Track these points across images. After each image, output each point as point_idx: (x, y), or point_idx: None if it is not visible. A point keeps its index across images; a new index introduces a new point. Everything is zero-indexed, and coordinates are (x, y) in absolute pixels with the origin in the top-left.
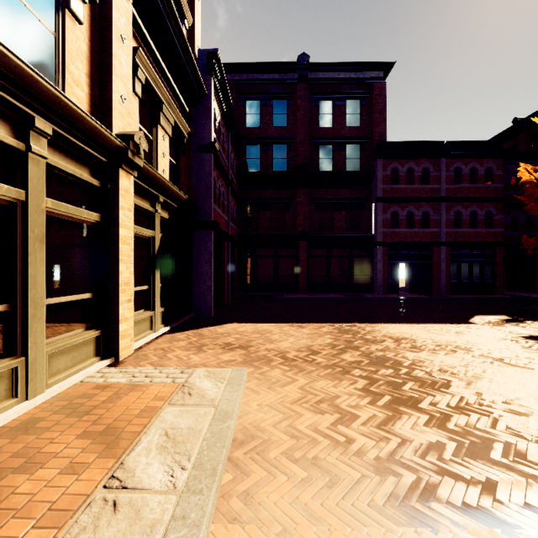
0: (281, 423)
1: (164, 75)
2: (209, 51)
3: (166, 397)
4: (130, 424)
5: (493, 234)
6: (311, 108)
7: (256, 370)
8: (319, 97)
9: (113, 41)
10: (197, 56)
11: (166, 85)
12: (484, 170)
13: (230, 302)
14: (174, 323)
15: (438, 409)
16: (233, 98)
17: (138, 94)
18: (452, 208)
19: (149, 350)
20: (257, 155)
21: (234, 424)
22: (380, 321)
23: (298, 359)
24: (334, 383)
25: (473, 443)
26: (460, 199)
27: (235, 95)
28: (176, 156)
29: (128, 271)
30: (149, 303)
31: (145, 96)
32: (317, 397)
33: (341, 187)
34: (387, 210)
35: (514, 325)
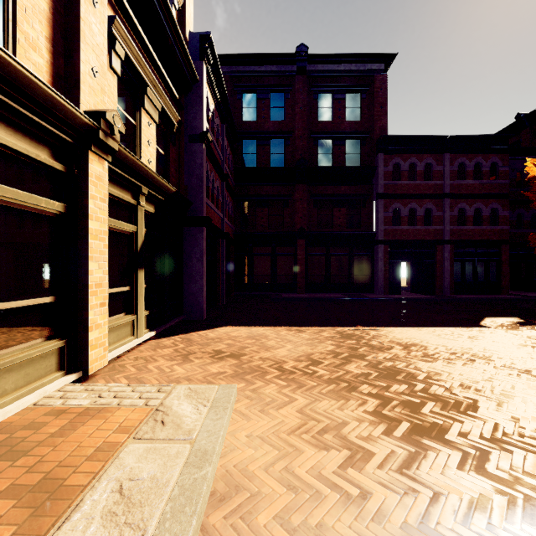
0: (275, 464)
1: (149, 54)
2: (201, 34)
3: (133, 426)
4: (78, 470)
5: (499, 232)
6: (310, 102)
7: (248, 385)
8: (318, 89)
9: (80, 2)
10: (189, 40)
11: (152, 67)
12: (489, 165)
13: (225, 302)
14: (161, 327)
15: (471, 443)
16: (229, 91)
17: (116, 71)
18: (456, 205)
19: (128, 359)
20: (254, 150)
21: (213, 469)
22: (384, 324)
23: (296, 371)
24: (340, 404)
25: (528, 498)
26: (464, 196)
27: (231, 88)
28: (164, 146)
29: (100, 271)
30: (130, 306)
31: (126, 76)
32: (319, 424)
33: (341, 183)
34: (388, 207)
35: (530, 329)
